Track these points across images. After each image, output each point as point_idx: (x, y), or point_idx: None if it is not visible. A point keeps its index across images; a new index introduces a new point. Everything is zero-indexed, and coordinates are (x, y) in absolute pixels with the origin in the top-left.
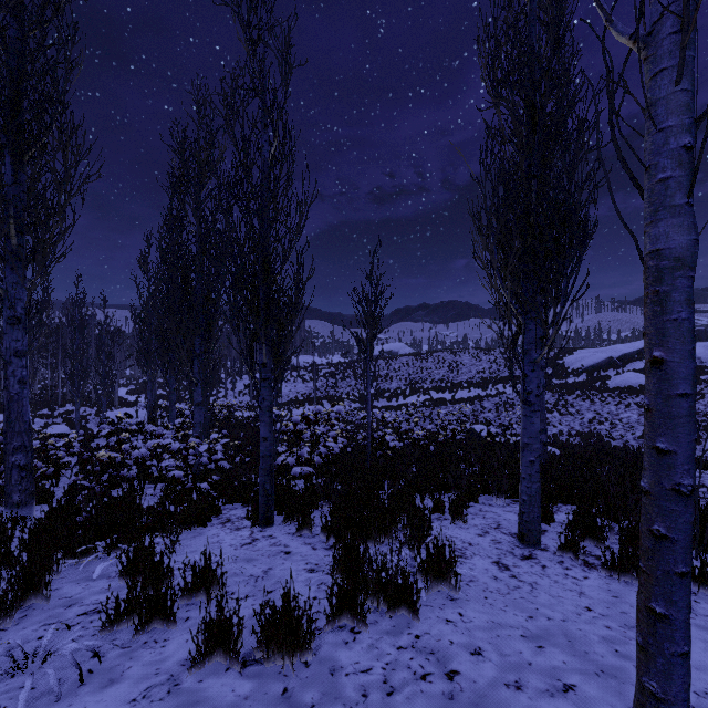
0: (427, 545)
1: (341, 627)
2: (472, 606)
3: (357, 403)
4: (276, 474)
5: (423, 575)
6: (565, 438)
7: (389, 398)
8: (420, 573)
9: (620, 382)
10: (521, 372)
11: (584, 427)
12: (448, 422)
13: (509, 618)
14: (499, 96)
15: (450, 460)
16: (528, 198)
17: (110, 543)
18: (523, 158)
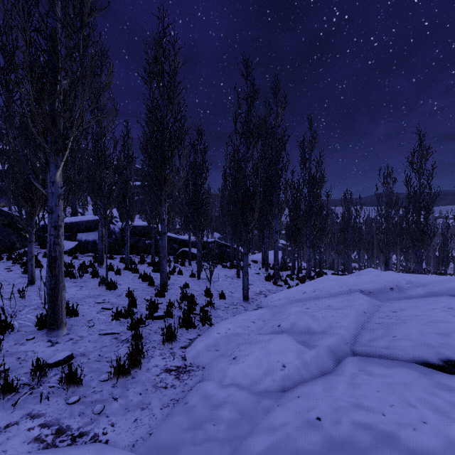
0: None
1: None
2: None
3: None
4: None
5: None
6: None
7: None
8: None
9: None
10: None
11: None
12: None
13: None
14: None
15: None
16: None
17: None
18: None
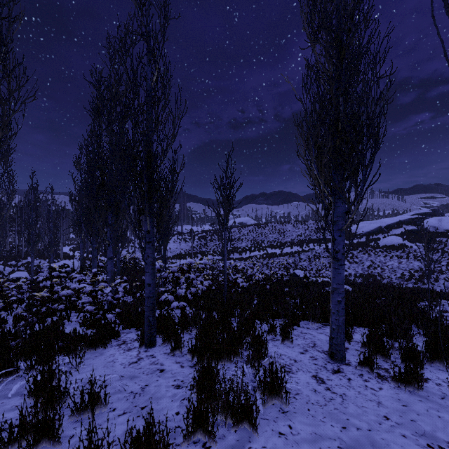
0: (264, 369)
1: (195, 443)
2: (299, 418)
3: (220, 256)
4: (163, 305)
5: (261, 394)
6: (353, 278)
7: (241, 253)
8: (259, 389)
9: (386, 242)
10: (331, 237)
11: (364, 271)
12: (278, 268)
13: (327, 430)
14: (315, 41)
15: (280, 295)
16: (337, 111)
17: (29, 365)
18: (333, 83)
